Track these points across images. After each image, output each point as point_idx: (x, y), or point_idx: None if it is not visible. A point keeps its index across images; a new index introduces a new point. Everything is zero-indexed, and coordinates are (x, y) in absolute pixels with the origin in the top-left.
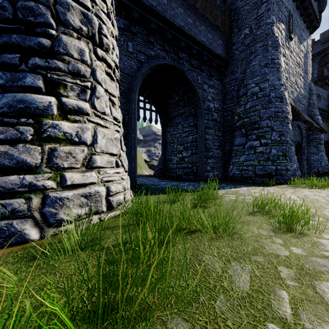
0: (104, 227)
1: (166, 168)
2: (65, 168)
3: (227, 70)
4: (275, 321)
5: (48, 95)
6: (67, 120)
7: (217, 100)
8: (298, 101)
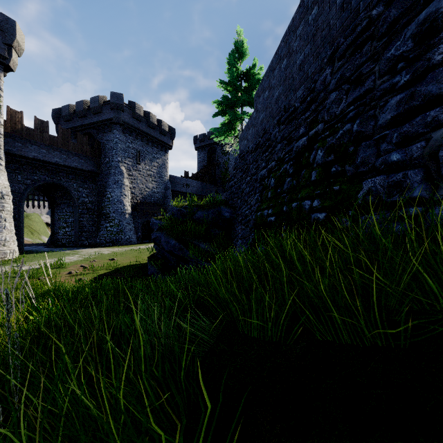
0: (10, 260)
1: (55, 239)
2: None
3: (99, 177)
4: (36, 261)
5: None
6: None
7: (92, 196)
8: (150, 196)
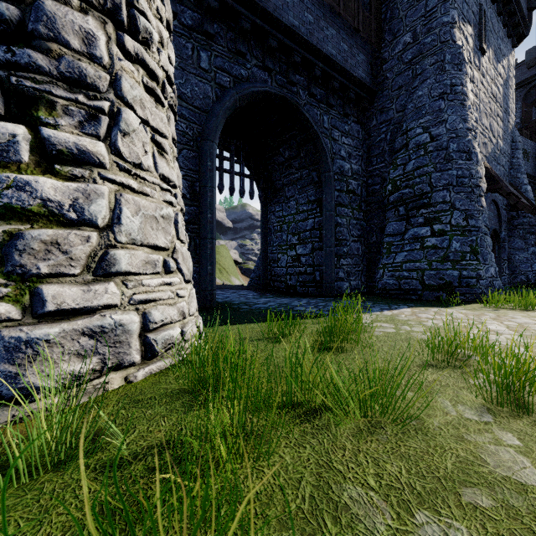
0: (129, 399)
1: (269, 275)
2: (42, 275)
3: (374, 107)
4: None
5: (11, 122)
6: (54, 174)
7: (356, 158)
8: (495, 159)
